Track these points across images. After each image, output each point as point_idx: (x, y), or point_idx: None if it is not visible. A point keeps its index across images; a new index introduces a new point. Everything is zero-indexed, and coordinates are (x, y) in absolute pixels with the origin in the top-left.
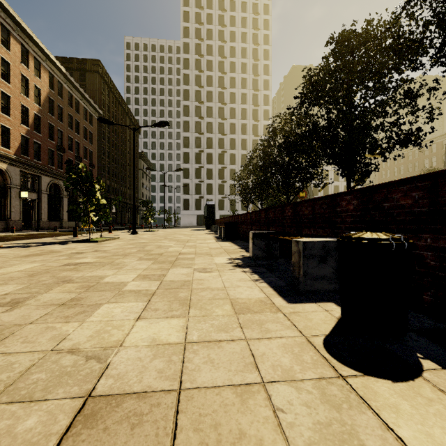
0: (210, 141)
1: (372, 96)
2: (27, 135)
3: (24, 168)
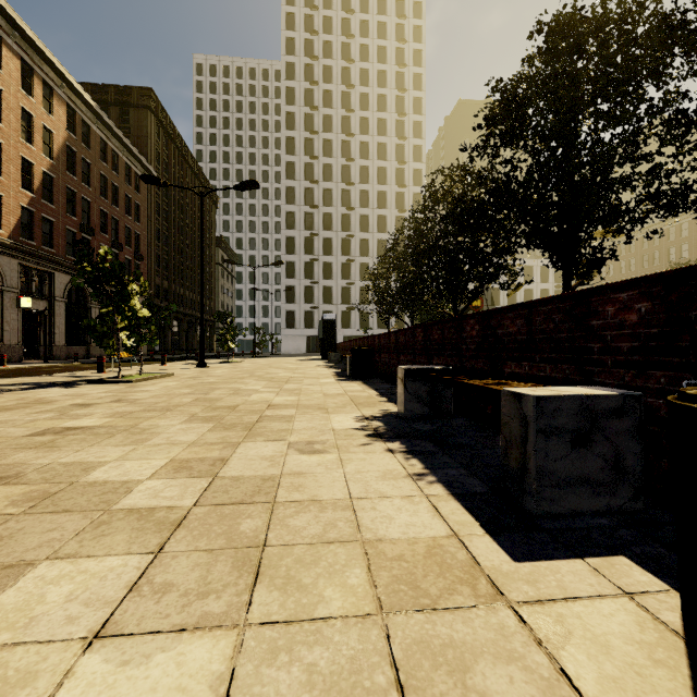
0: (329, 218)
1: (616, 122)
2: (31, 206)
3: (26, 261)
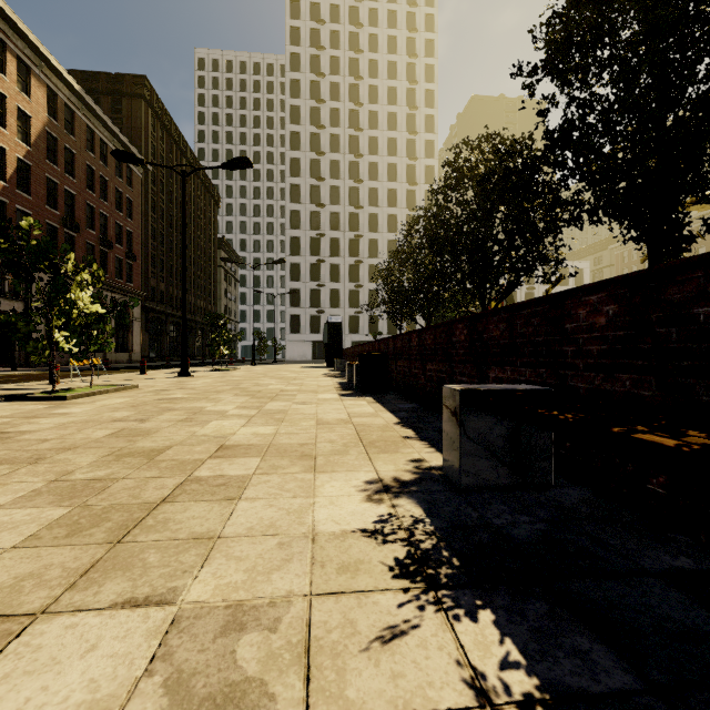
0: (336, 217)
1: None
2: (2, 196)
3: None
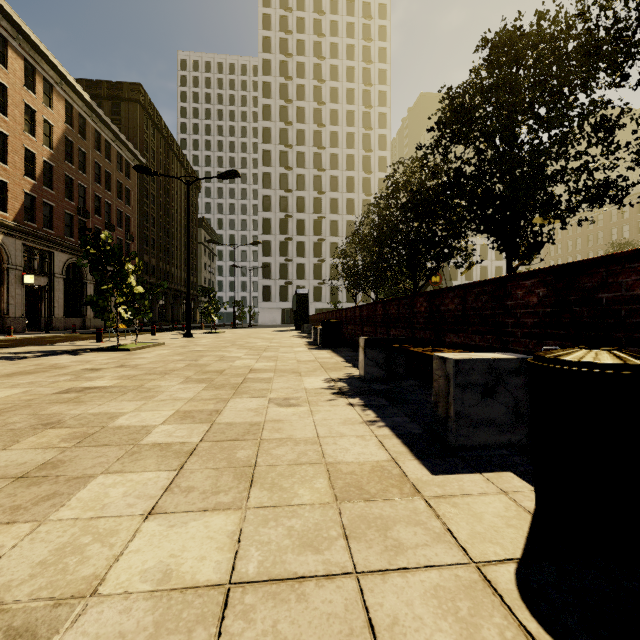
0: (302, 201)
1: (548, 127)
2: (33, 192)
3: (29, 241)
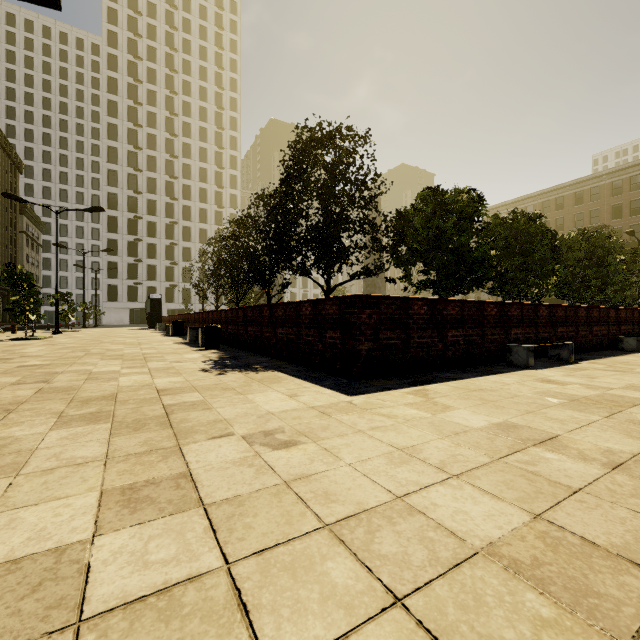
0: (153, 204)
1: None
2: None
3: None
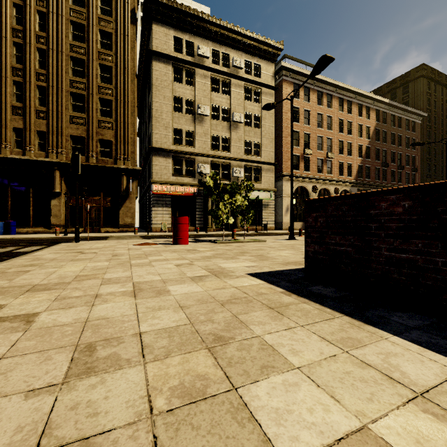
0: None
1: None
2: (361, 163)
3: (359, 187)
